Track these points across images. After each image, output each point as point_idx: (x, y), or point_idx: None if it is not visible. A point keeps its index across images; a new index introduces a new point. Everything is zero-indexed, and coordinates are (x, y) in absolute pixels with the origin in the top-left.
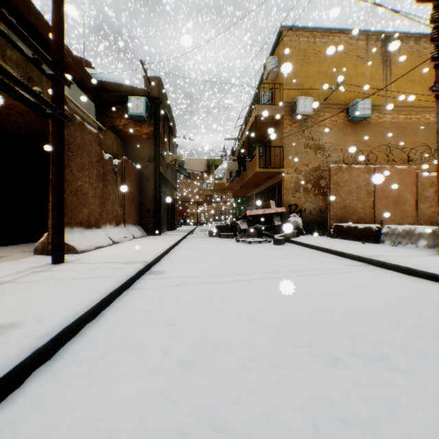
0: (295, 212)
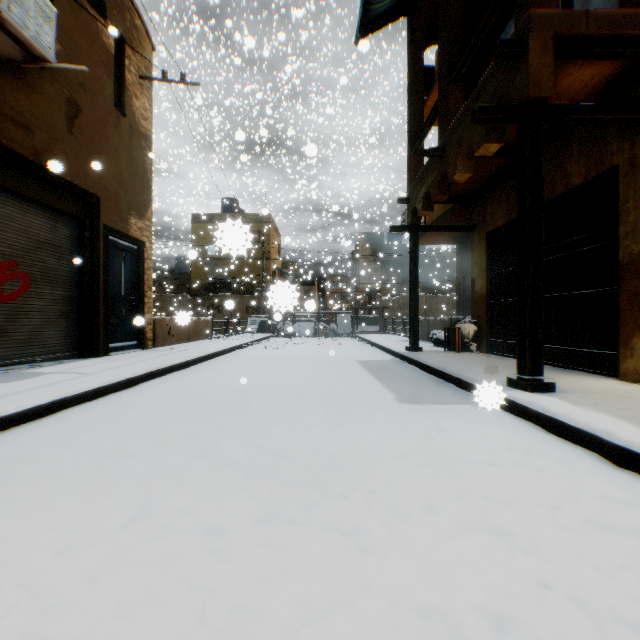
0: None
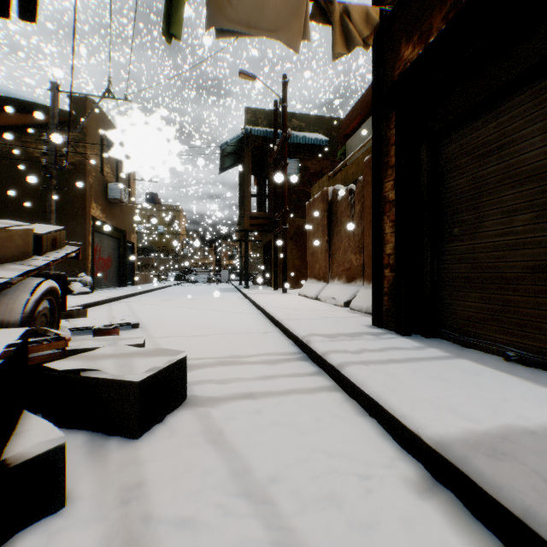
0: None
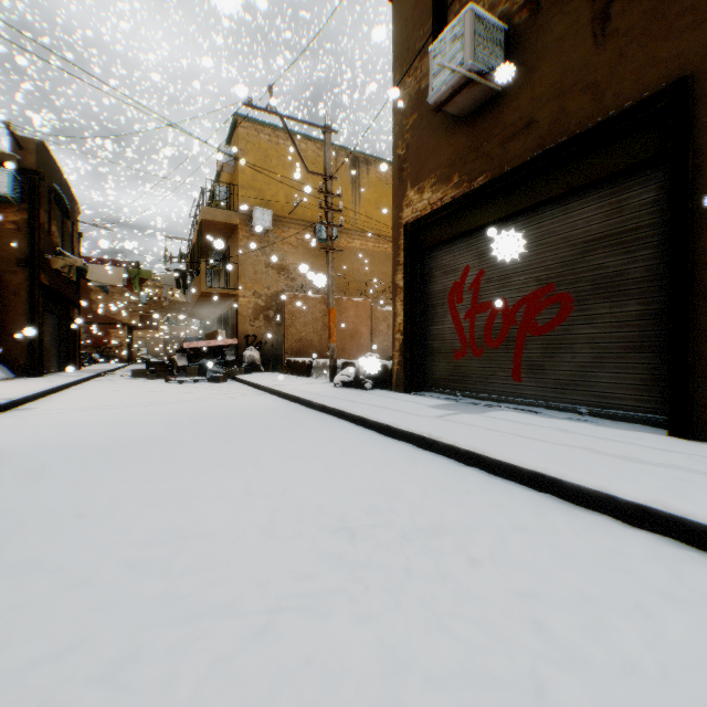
0: (254, 345)
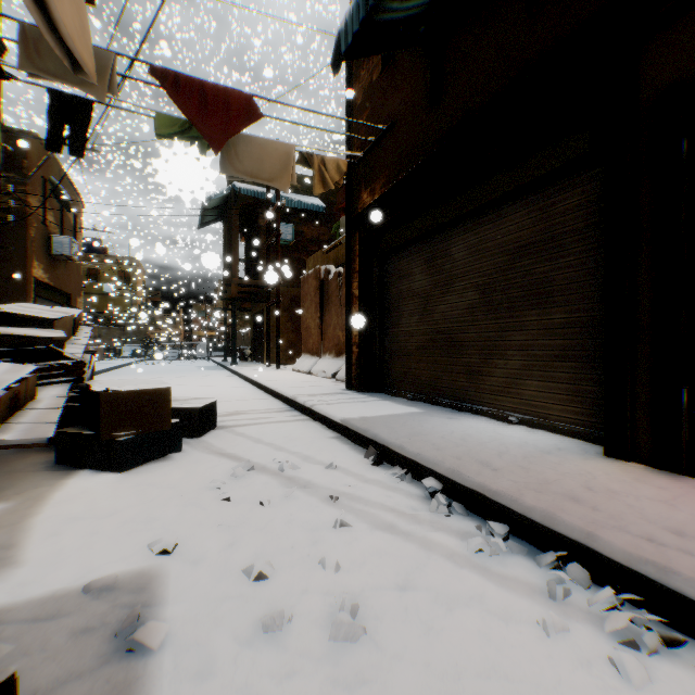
0: None
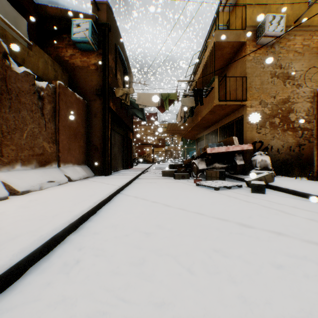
0: (260, 150)
